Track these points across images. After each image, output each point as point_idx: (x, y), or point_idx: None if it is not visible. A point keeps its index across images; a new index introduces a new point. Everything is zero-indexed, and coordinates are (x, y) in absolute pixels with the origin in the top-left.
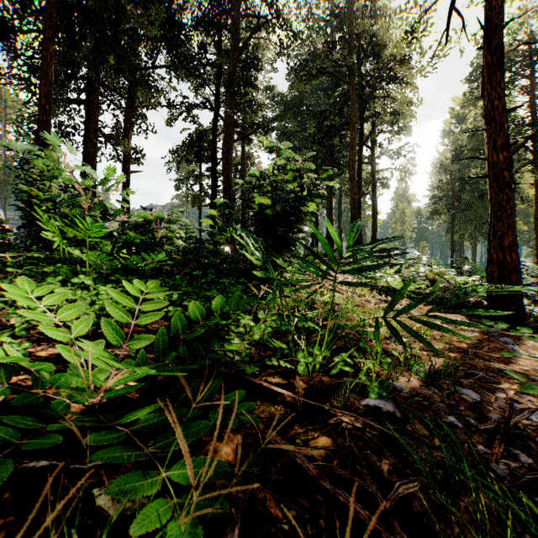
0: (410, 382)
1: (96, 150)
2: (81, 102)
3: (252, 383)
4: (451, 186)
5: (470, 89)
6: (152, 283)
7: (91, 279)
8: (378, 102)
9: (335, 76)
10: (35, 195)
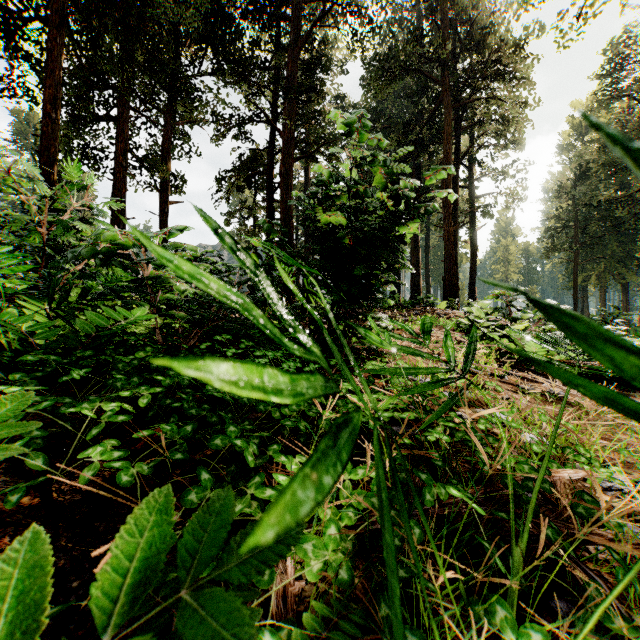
0: None
1: (125, 175)
2: (110, 119)
3: None
4: (574, 214)
5: (601, 87)
6: (3, 405)
7: None
8: (480, 107)
9: (424, 74)
10: None
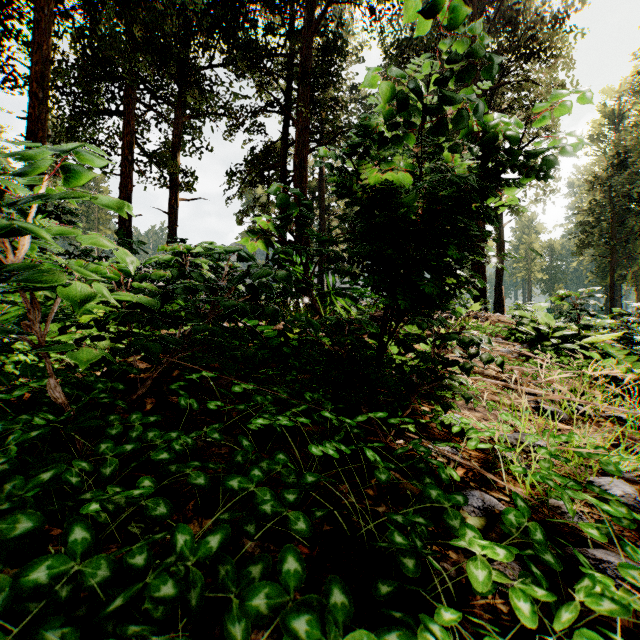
0: None
1: (131, 169)
2: (118, 113)
3: None
4: (610, 207)
5: None
6: None
7: None
8: (511, 90)
9: None
10: None
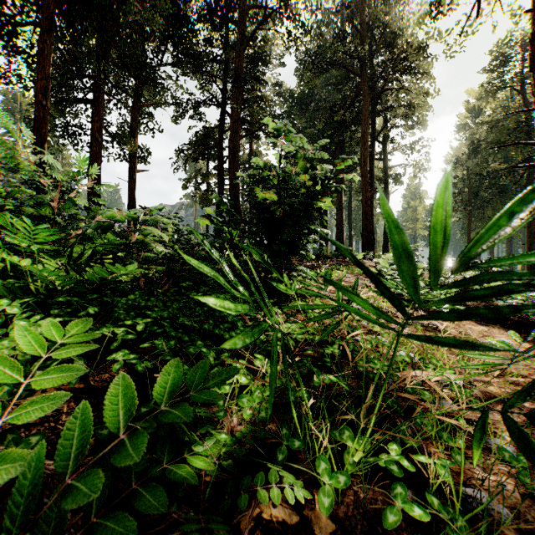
0: (504, 490)
1: (101, 148)
2: (88, 102)
3: (232, 531)
4: (468, 182)
5: (489, 79)
6: (77, 325)
7: (19, 305)
8: (391, 95)
9: (346, 68)
10: (2, 192)
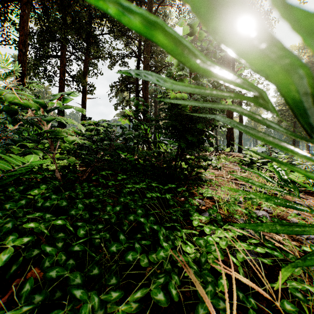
0: None
1: (64, 84)
2: (57, 56)
3: None
4: None
5: None
6: None
7: None
8: None
9: None
10: None
